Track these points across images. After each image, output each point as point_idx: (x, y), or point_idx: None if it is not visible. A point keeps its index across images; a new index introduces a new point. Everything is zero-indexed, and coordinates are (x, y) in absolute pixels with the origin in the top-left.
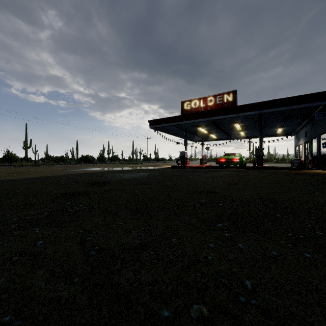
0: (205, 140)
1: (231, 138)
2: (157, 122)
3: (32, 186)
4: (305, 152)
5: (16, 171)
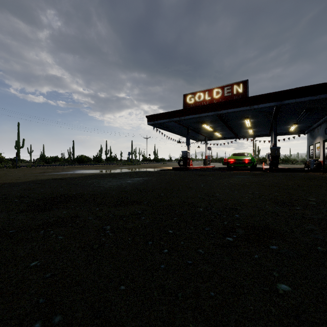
0: (208, 139)
1: (237, 137)
2: (156, 117)
3: None
4: (324, 152)
5: None
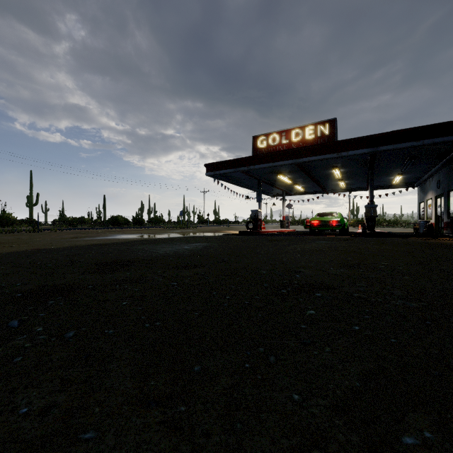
0: (286, 194)
1: (325, 191)
2: (217, 167)
3: None
4: (436, 211)
5: None
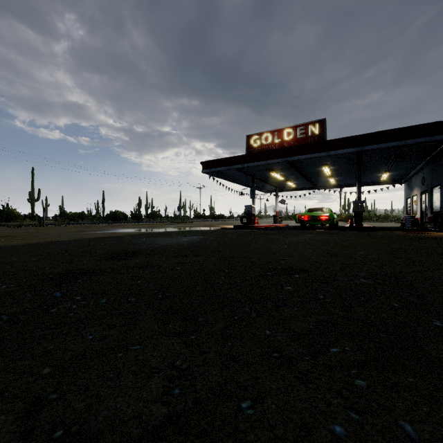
0: (279, 190)
1: (316, 187)
2: (212, 164)
3: (15, 260)
4: (421, 207)
5: (8, 234)
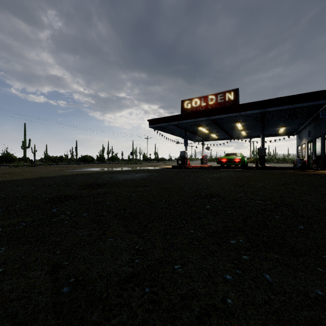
0: (205, 140)
1: (232, 138)
2: (156, 121)
3: (20, 189)
4: (308, 152)
5: (10, 171)
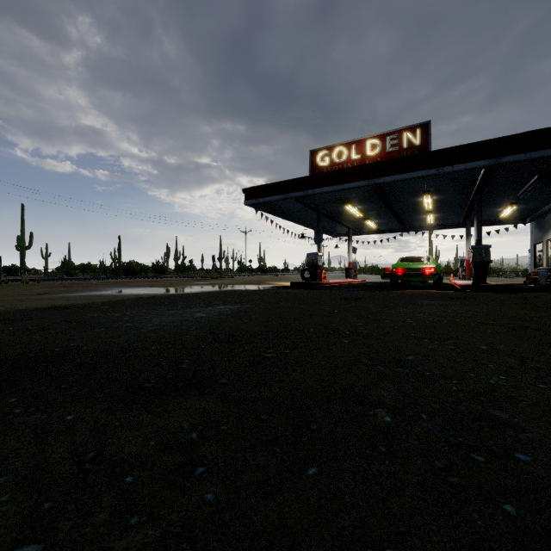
0: (352, 233)
1: (405, 228)
2: (260, 192)
3: None
4: None
5: None
